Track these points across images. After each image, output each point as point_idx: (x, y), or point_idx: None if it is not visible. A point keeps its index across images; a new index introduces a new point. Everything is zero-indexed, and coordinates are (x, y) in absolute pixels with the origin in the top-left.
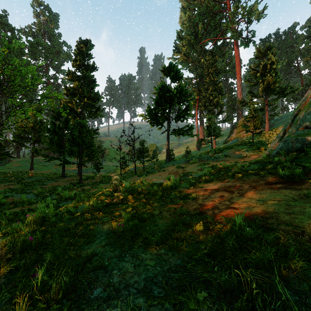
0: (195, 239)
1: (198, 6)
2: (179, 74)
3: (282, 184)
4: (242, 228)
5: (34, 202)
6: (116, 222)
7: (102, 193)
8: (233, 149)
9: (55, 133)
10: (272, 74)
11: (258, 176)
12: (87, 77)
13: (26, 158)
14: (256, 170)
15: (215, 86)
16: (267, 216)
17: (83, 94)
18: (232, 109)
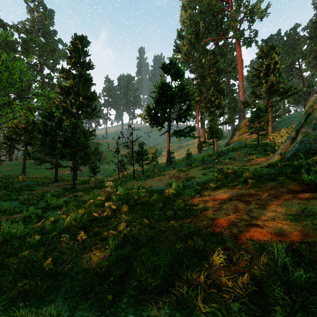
0: (214, 282)
1: (199, 4)
2: (180, 72)
3: (310, 193)
4: (288, 268)
5: (17, 211)
6: (99, 252)
7: (93, 202)
8: (238, 151)
9: (47, 134)
10: (276, 74)
11: (276, 182)
12: (82, 75)
13: (19, 161)
14: (272, 175)
15: (216, 87)
16: (309, 241)
17: (78, 93)
18: (233, 110)
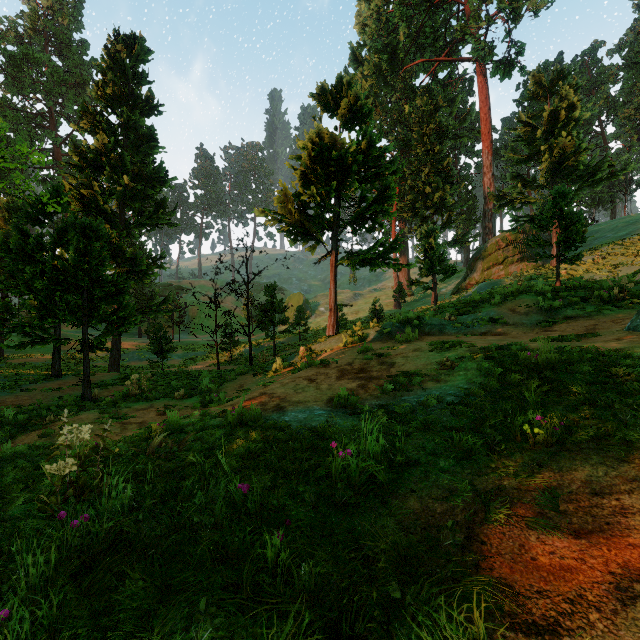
0: None
1: None
2: (363, 105)
3: None
4: None
5: None
6: None
7: None
8: (510, 302)
9: (29, 258)
10: (572, 132)
11: None
12: (133, 127)
13: None
14: None
15: (435, 165)
16: None
17: (122, 167)
18: (468, 219)
